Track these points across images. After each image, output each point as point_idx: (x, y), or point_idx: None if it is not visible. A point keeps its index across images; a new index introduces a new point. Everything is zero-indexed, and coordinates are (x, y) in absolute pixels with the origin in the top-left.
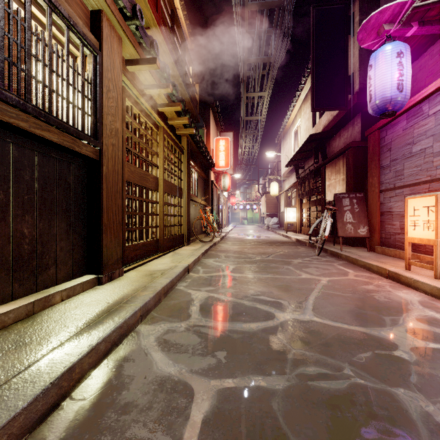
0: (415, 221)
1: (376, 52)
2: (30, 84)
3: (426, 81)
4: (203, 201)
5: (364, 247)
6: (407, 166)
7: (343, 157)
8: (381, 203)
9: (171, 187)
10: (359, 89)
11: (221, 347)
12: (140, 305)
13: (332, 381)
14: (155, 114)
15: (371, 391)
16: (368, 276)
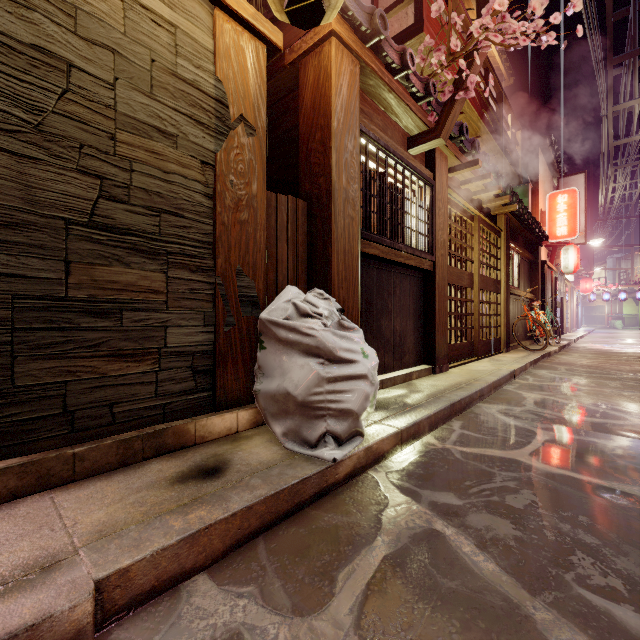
0: None
1: None
2: (404, 233)
3: None
4: (527, 293)
5: None
6: None
7: None
8: None
9: (486, 281)
10: None
11: (558, 423)
12: (479, 388)
13: None
14: (470, 207)
15: None
16: None
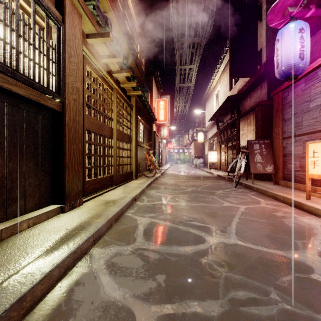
0: (315, 161)
1: (282, 29)
2: None
3: (320, 52)
4: (147, 146)
5: (270, 181)
6: (305, 118)
7: (253, 113)
8: (284, 148)
9: (123, 135)
10: (266, 60)
11: (160, 270)
12: (93, 231)
13: (262, 306)
14: (109, 78)
15: (299, 318)
16: (276, 204)
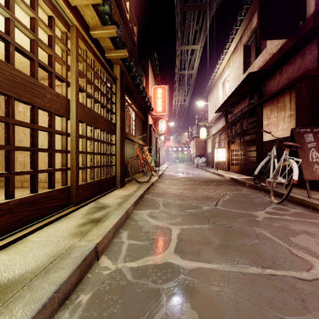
0: None
1: None
2: None
3: None
4: (141, 141)
5: None
6: None
7: (290, 92)
8: None
9: (94, 117)
10: (316, 10)
11: None
12: None
13: None
14: None
15: None
16: None
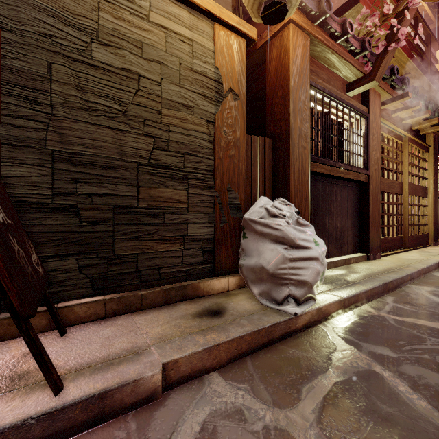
0: None
1: None
2: (344, 155)
3: None
4: None
5: None
6: None
7: None
8: None
9: (415, 188)
10: None
11: None
12: (409, 272)
13: None
14: (400, 130)
15: None
16: None
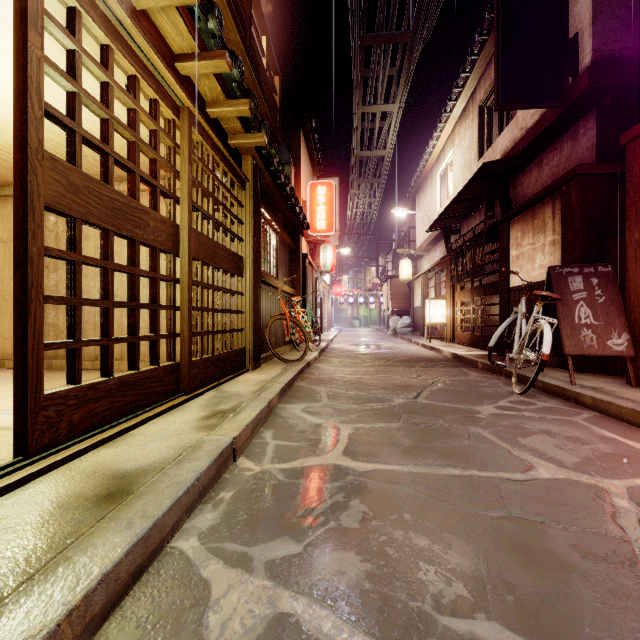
0: None
1: None
2: None
3: None
4: (287, 286)
5: (607, 374)
6: None
7: (553, 200)
8: None
9: (214, 250)
10: (593, 61)
11: None
12: None
13: None
14: (160, 64)
15: None
16: None
